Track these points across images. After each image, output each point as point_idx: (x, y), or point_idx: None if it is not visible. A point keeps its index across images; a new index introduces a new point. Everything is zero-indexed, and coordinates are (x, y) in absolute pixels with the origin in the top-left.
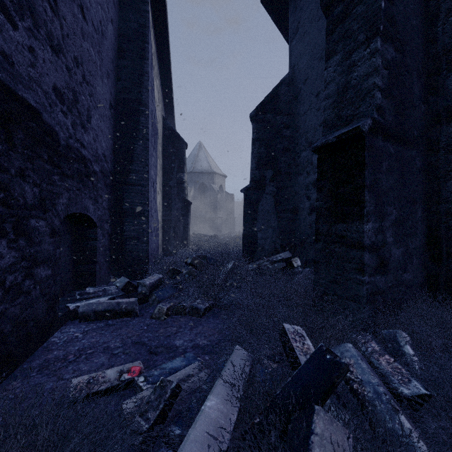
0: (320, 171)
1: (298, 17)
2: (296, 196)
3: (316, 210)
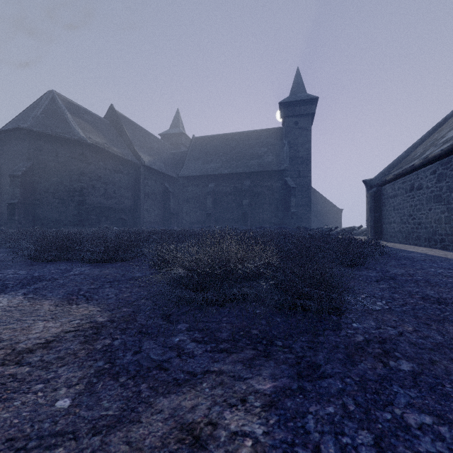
0: (8, 207)
1: (3, 150)
2: (3, 208)
3: (7, 214)
